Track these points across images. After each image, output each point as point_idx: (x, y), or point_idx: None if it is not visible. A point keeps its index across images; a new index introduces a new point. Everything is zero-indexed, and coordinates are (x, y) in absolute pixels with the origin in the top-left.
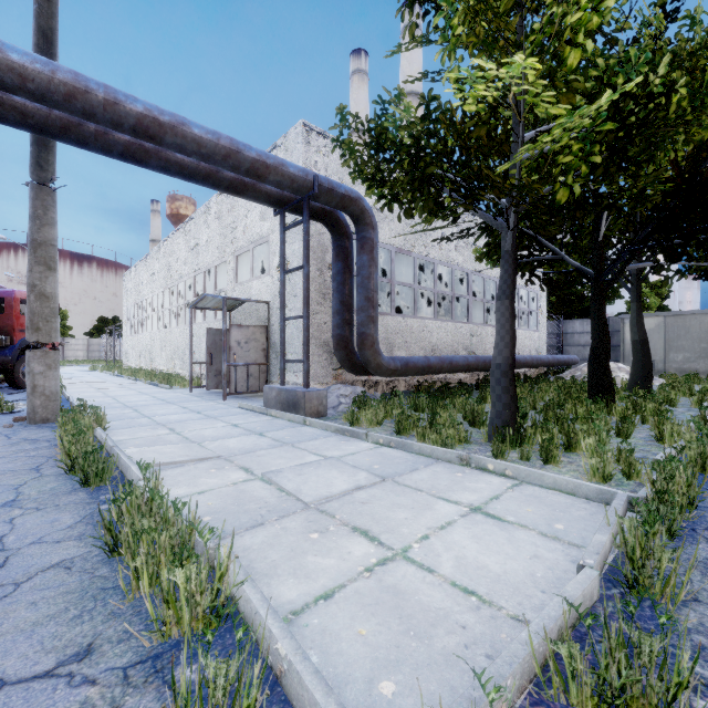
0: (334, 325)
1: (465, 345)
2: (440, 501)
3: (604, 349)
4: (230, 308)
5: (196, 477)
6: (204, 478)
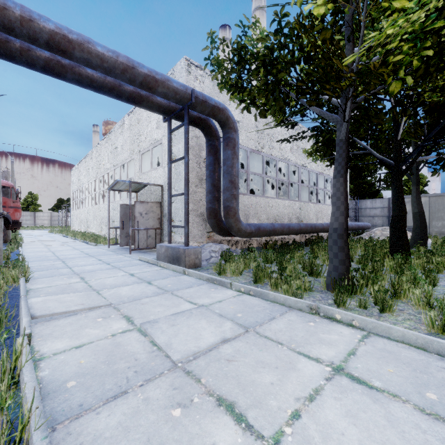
0: (207, 201)
1: (296, 216)
2: (302, 358)
3: (402, 217)
4: (136, 190)
5: (82, 327)
6: (88, 328)
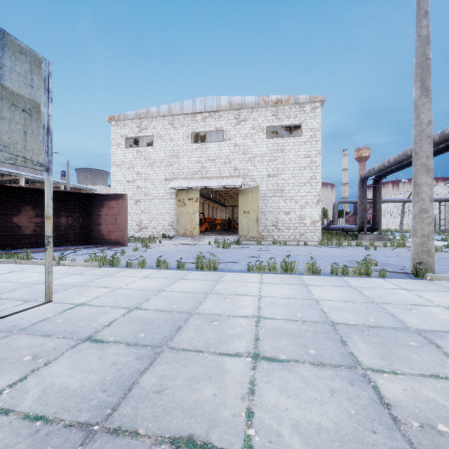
0: None
1: None
2: None
3: None
4: None
5: None
6: None
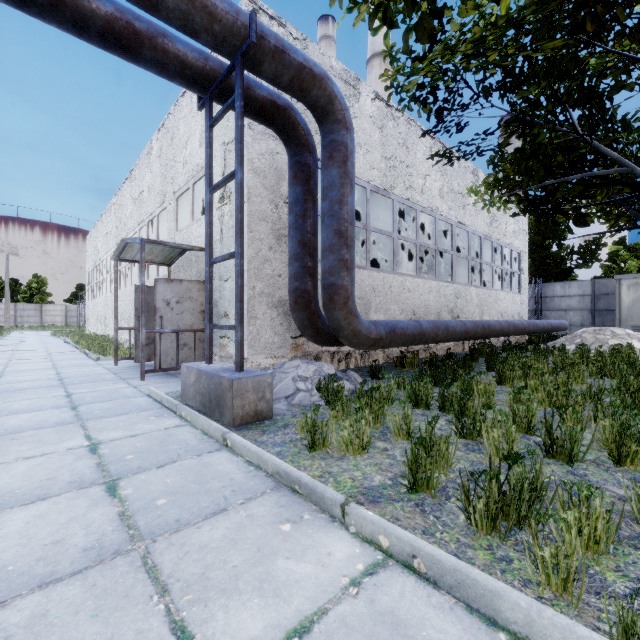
0: (291, 276)
1: (449, 308)
2: None
3: None
4: (168, 261)
5: None
6: None
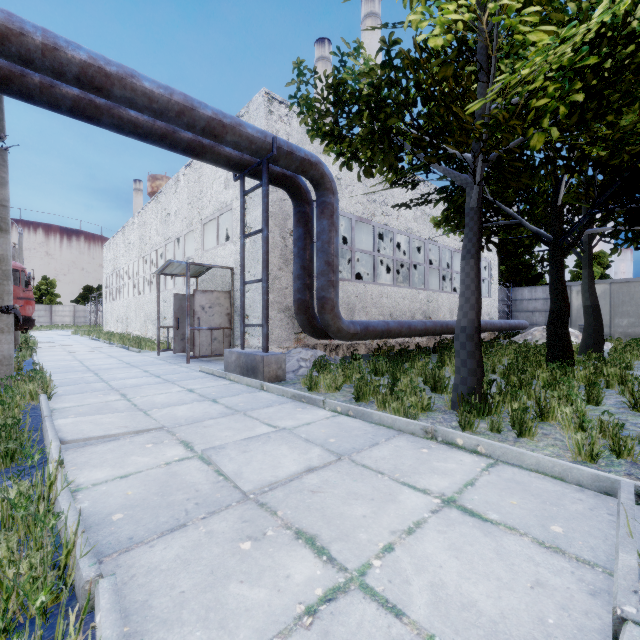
0: (295, 290)
1: (422, 311)
2: (405, 489)
3: (563, 312)
4: (197, 274)
5: (127, 454)
6: (135, 456)
